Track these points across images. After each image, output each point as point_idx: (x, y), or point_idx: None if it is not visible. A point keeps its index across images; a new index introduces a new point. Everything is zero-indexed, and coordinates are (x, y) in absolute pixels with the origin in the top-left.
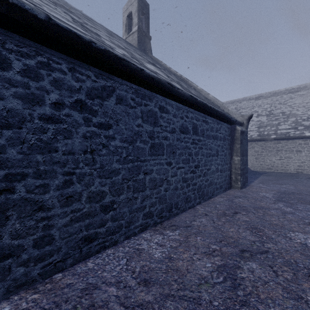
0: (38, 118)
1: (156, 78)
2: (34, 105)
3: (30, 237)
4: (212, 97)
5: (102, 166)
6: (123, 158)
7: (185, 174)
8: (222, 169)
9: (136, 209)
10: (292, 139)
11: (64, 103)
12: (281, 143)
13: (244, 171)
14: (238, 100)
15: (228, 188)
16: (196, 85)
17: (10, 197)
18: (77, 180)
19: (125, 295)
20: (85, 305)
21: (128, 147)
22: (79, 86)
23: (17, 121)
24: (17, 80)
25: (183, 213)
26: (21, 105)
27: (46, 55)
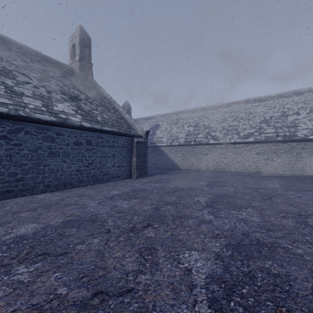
0: None
1: (50, 121)
2: None
3: None
4: (127, 117)
5: (16, 162)
6: (29, 158)
7: (79, 167)
8: (120, 166)
9: (38, 182)
10: (203, 145)
11: None
12: (197, 148)
13: (141, 167)
14: (180, 111)
15: (128, 178)
16: (119, 107)
17: None
18: (2, 167)
19: (17, 203)
20: (0, 205)
21: (32, 153)
22: (3, 129)
23: None
24: None
25: (76, 188)
26: None
27: None
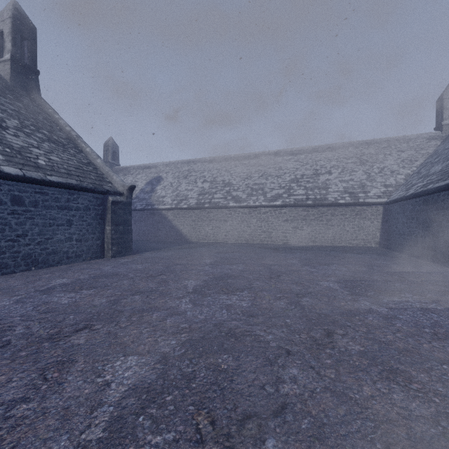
0: None
1: None
2: None
3: None
4: (100, 162)
5: None
6: None
7: None
8: (82, 239)
9: None
10: (221, 208)
11: None
12: (213, 212)
13: (120, 241)
14: (194, 160)
15: (97, 258)
16: (86, 147)
17: None
18: None
19: None
20: None
21: None
22: None
23: None
24: None
25: None
26: None
27: None
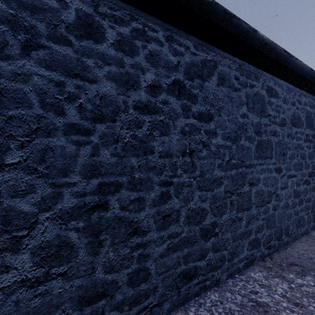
0: (132, 107)
1: (271, 43)
2: (128, 89)
3: (124, 271)
4: None
5: (202, 173)
6: (226, 162)
7: (297, 186)
8: None
9: (240, 234)
10: None
11: (161, 86)
12: None
13: None
14: None
15: None
16: None
17: (103, 216)
18: (174, 193)
19: None
20: None
21: (231, 146)
22: (177, 61)
23: (110, 112)
24: (111, 56)
25: (296, 242)
26: (114, 90)
27: (141, 20)
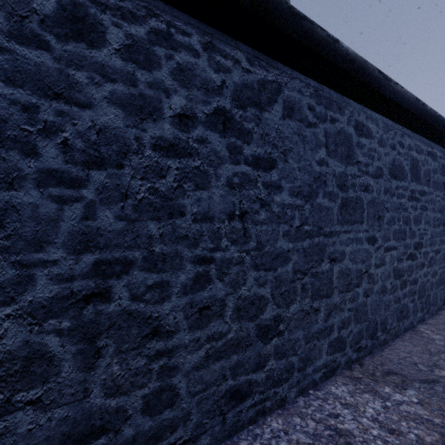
0: (150, 146)
1: (359, 59)
2: (143, 119)
3: (138, 392)
4: None
5: (260, 245)
6: (295, 228)
7: (399, 262)
8: None
9: (316, 332)
10: None
11: (195, 116)
12: None
13: None
14: None
15: None
16: None
17: (103, 310)
18: (217, 275)
19: None
20: None
21: (302, 205)
22: (221, 81)
23: (114, 153)
24: (115, 68)
25: (396, 341)
26: (121, 120)
27: (165, 17)
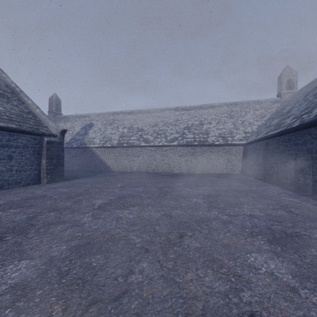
0: None
1: None
2: None
3: None
4: (38, 111)
5: None
6: None
7: None
8: (21, 169)
9: None
10: (135, 147)
11: None
12: (129, 150)
13: (53, 171)
14: (117, 112)
15: (34, 184)
16: (28, 100)
17: None
18: None
19: None
20: None
21: None
22: None
23: None
24: None
25: None
26: None
27: None
